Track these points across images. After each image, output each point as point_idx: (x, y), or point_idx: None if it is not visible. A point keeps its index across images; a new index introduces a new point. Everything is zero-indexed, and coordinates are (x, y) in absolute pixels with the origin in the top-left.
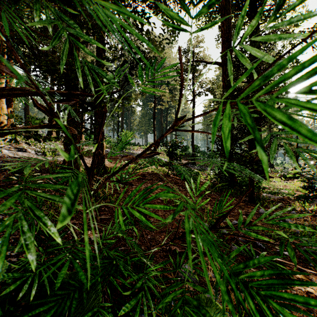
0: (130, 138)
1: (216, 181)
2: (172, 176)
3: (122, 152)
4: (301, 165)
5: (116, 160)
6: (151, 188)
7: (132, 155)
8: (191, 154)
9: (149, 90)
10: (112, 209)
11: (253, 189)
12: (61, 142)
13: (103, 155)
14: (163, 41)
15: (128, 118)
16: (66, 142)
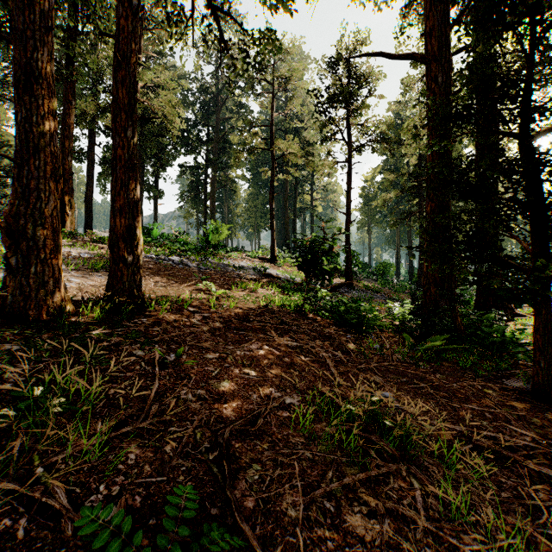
0: (224, 237)
1: (417, 330)
2: (311, 315)
3: (205, 262)
4: (551, 289)
5: (185, 279)
6: (261, 360)
7: (225, 269)
8: (345, 267)
9: (262, 144)
10: (57, 520)
11: (550, 364)
12: (72, 241)
13: (136, 268)
14: (289, 49)
15: (225, 202)
16: (10, 229)
